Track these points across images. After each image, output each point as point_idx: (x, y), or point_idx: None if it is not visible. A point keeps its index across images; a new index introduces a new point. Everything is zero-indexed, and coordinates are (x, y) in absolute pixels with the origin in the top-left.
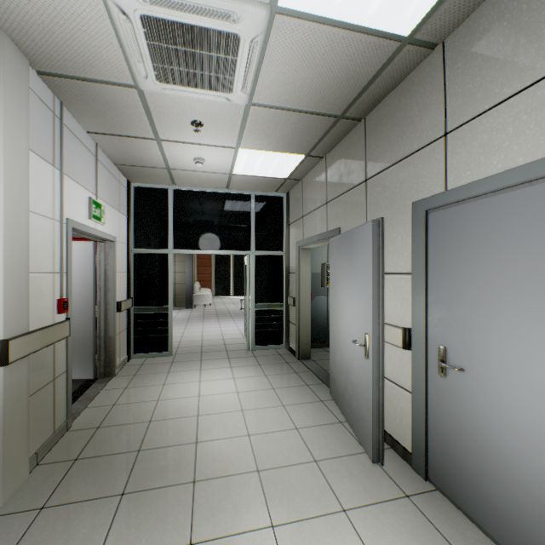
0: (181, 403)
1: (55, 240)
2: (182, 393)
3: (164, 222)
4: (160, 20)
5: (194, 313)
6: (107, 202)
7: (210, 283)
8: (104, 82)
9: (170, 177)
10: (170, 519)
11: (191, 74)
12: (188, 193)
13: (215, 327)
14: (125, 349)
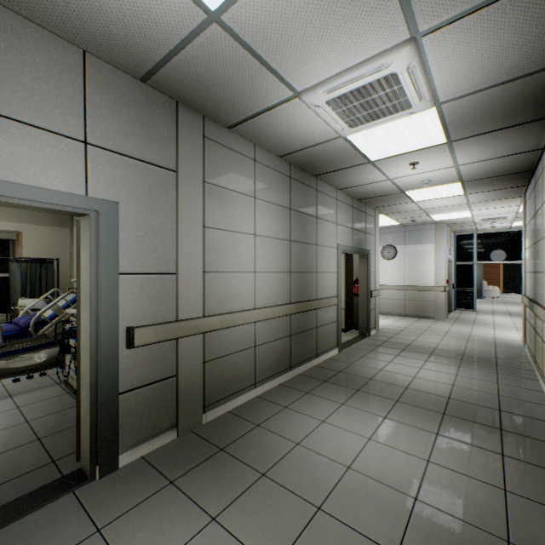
0: (485, 319)
1: (446, 264)
2: (485, 318)
3: (471, 249)
4: (485, 218)
5: (483, 301)
6: (450, 247)
7: (497, 281)
8: (463, 222)
9: (475, 230)
10: (487, 326)
11: (492, 220)
12: (484, 234)
13: (501, 307)
14: (453, 305)
